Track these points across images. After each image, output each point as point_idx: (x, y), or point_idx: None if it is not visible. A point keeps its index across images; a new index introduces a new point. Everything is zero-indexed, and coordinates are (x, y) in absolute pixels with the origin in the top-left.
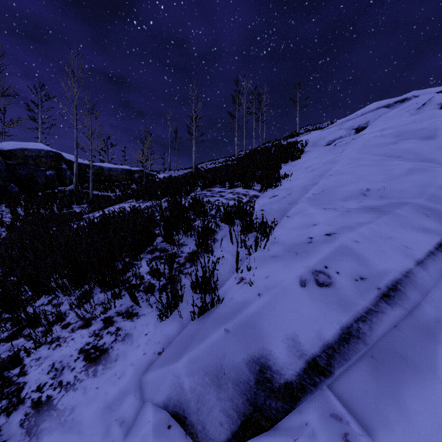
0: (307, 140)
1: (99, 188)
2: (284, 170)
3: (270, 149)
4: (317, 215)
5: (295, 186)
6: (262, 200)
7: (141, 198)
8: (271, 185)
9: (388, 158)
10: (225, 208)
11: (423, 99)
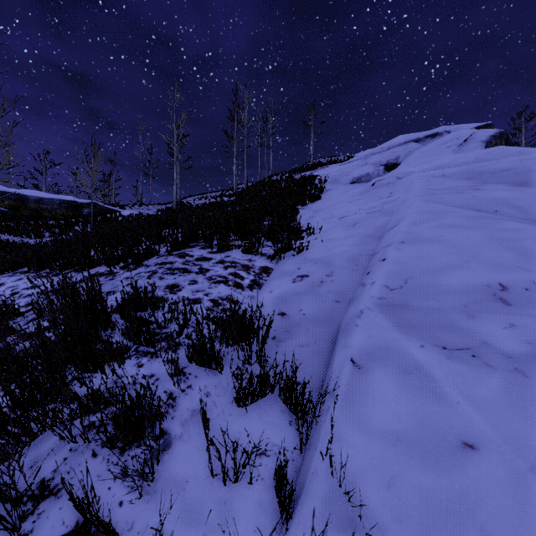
0: (326, 175)
1: (14, 230)
2: (304, 217)
3: (279, 184)
4: (448, 387)
5: (336, 257)
6: (280, 284)
7: (47, 266)
8: (291, 247)
9: (486, 214)
10: (197, 331)
11: (464, 134)
